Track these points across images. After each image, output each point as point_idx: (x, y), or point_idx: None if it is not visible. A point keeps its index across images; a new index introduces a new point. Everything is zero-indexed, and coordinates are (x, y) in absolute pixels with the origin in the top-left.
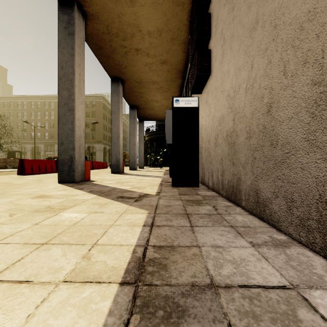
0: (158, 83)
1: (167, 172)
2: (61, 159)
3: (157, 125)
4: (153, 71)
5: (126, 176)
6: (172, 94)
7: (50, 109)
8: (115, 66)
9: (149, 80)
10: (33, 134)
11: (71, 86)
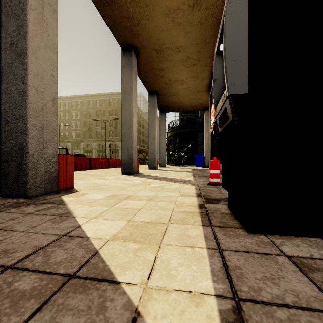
0: (185, 49)
1: (196, 172)
2: (4, 151)
3: (180, 120)
4: (177, 26)
5: (138, 178)
6: (203, 69)
7: (76, 109)
8: (124, 23)
9: (173, 46)
10: (62, 133)
11: (21, 8)
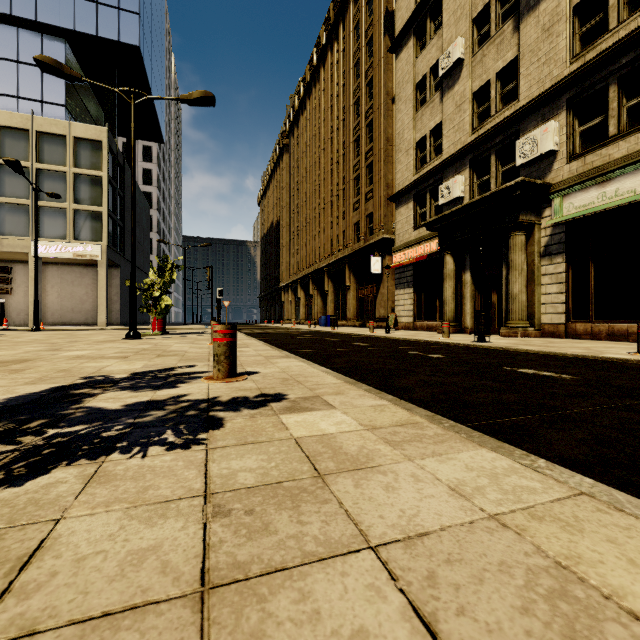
0: None
1: None
2: None
3: None
4: None
5: None
6: None
7: None
8: None
9: None
10: None
11: None
